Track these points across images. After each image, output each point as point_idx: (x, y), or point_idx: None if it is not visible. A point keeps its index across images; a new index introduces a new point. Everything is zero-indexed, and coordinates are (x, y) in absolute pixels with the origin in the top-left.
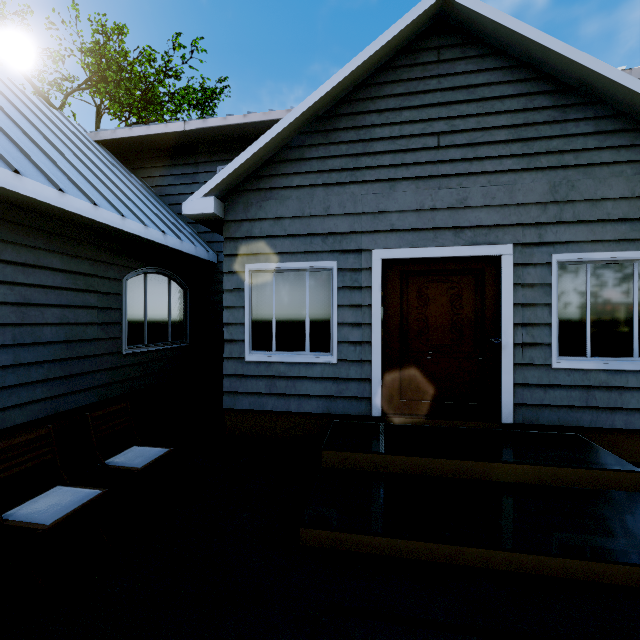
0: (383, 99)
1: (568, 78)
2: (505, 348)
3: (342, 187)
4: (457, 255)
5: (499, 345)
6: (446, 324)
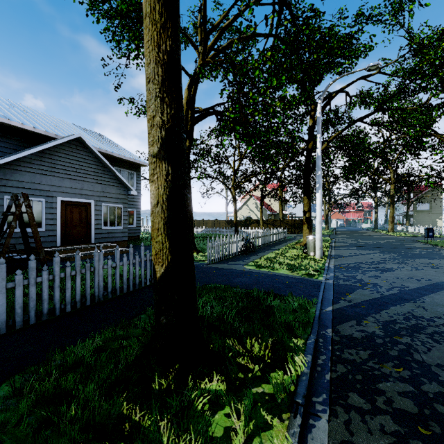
0: (60, 153)
1: (105, 165)
2: (93, 225)
3: (47, 176)
4: (82, 201)
5: (91, 224)
6: (78, 219)
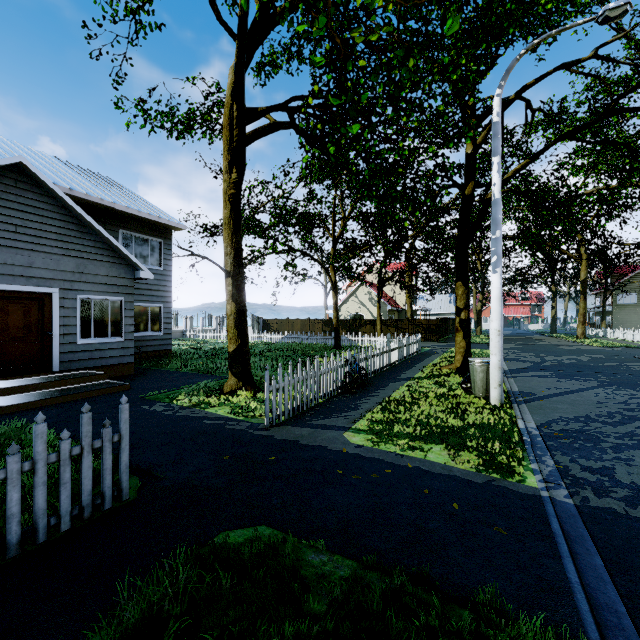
0: None
1: (84, 222)
2: (55, 336)
3: None
4: (29, 291)
5: (52, 335)
6: (21, 326)
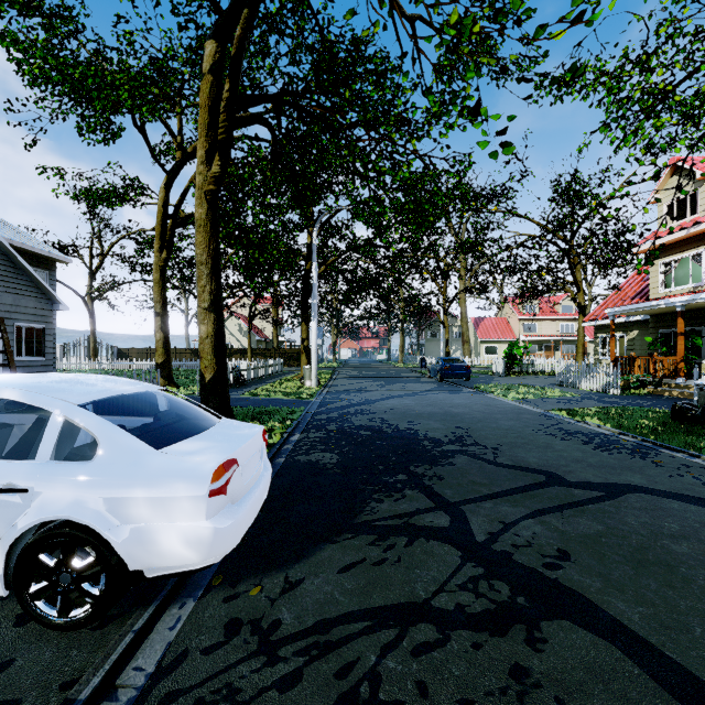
0: None
1: (20, 266)
2: (0, 354)
3: None
4: None
5: None
6: None
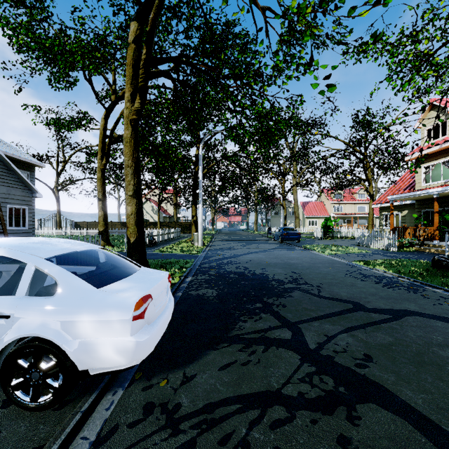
0: None
1: (11, 168)
2: None
3: None
4: None
5: None
6: None
